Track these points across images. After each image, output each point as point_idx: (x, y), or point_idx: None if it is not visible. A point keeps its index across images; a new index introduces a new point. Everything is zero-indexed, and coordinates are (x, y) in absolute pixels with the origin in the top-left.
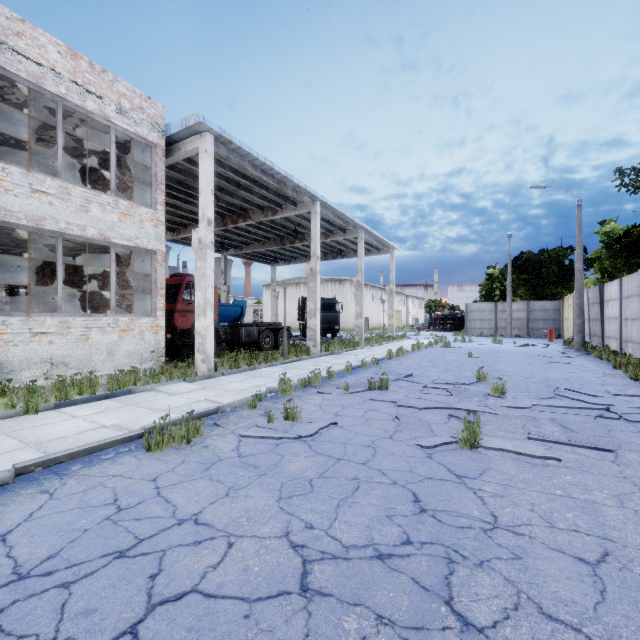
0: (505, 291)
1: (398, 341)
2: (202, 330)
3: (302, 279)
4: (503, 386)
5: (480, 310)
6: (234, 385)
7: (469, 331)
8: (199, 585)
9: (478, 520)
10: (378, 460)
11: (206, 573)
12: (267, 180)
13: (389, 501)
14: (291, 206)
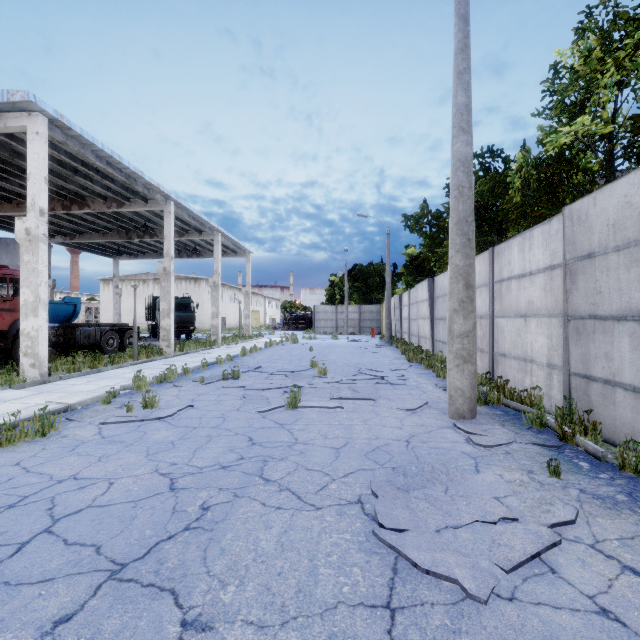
0: (344, 296)
1: (254, 340)
2: (31, 331)
3: (151, 275)
4: (325, 369)
5: (325, 311)
6: (79, 387)
7: (316, 330)
8: (93, 504)
9: (286, 442)
10: (226, 424)
11: (96, 498)
12: (114, 173)
13: (232, 443)
14: (141, 201)
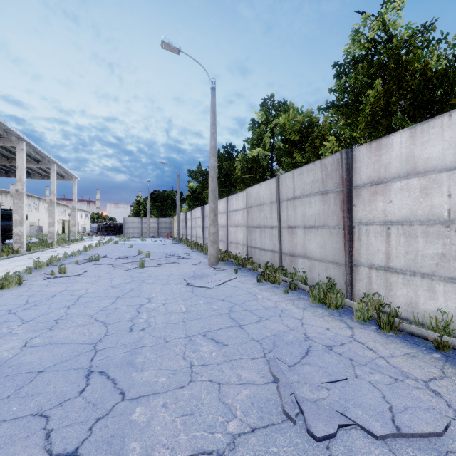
0: (147, 211)
1: (80, 242)
2: None
3: None
4: (149, 254)
5: (133, 222)
6: None
7: (126, 235)
8: (88, 292)
9: (147, 276)
10: (114, 274)
11: (87, 292)
12: None
13: (124, 278)
14: None
